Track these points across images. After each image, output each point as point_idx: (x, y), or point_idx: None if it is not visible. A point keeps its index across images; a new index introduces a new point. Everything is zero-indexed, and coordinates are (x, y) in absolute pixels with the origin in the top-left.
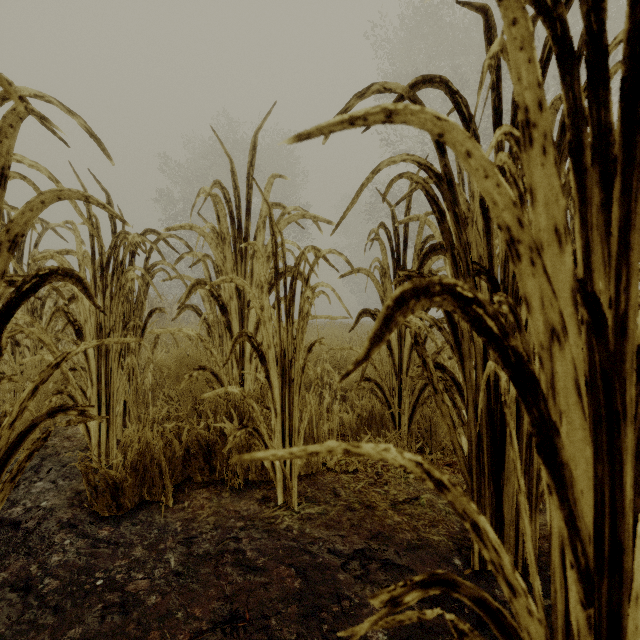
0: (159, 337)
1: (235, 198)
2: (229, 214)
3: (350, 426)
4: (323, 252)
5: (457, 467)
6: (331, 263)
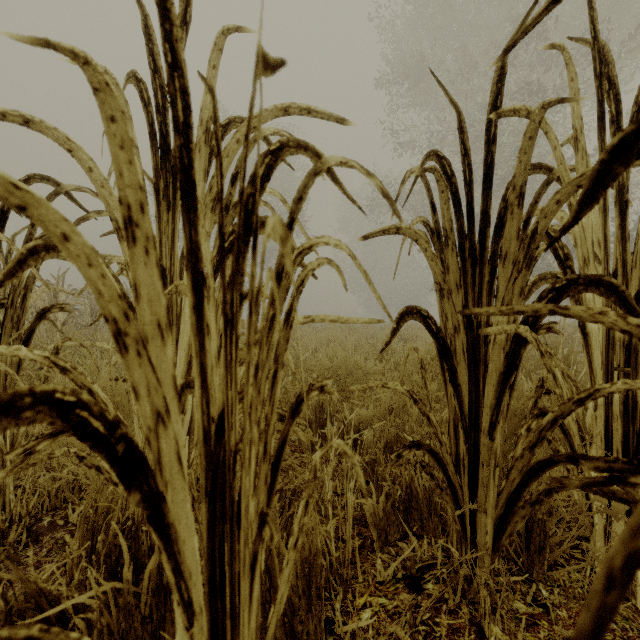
0: (58, 352)
1: (154, 89)
2: (148, 126)
3: (374, 517)
4: (328, 163)
5: (609, 638)
6: (347, 193)
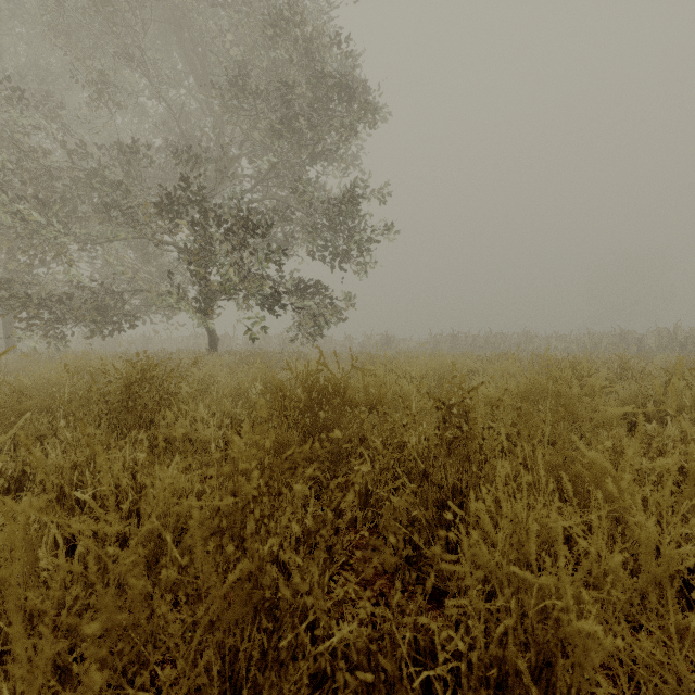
0: None
1: None
2: None
3: None
4: None
5: None
6: None
